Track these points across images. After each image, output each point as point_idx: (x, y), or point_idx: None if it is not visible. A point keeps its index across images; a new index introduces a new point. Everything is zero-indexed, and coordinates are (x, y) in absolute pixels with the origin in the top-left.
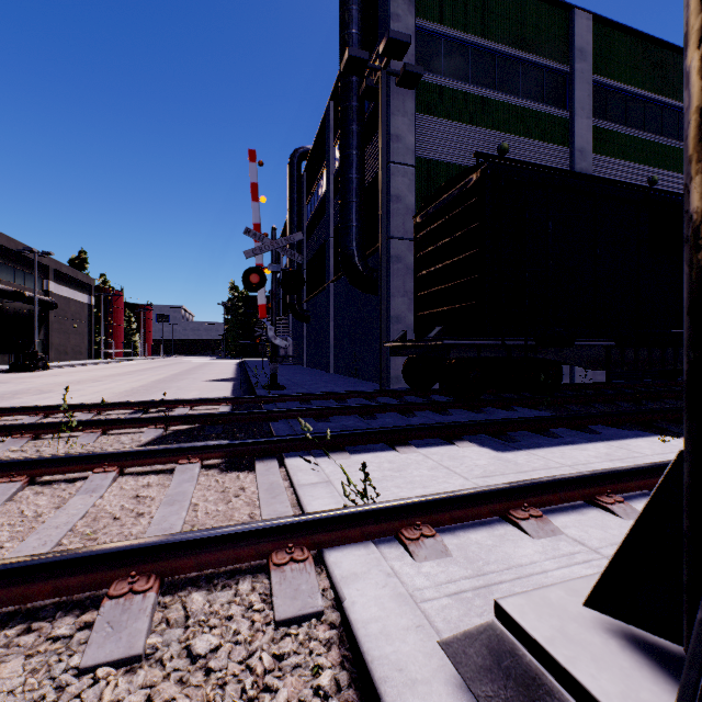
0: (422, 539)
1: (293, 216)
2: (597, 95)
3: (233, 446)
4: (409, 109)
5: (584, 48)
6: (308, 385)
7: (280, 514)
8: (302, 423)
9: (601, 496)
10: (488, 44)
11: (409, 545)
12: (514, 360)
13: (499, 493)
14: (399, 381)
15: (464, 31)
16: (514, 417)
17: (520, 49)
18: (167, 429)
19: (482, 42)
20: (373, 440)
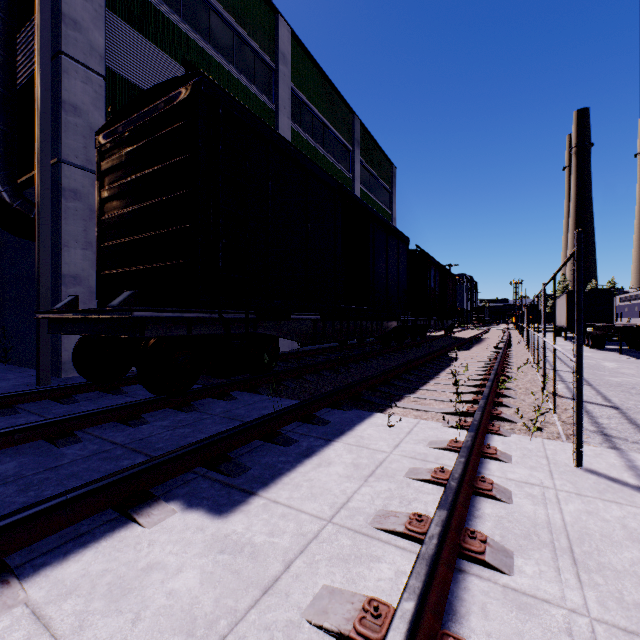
0: None
1: None
2: (294, 103)
3: None
4: None
5: (286, 55)
6: None
7: None
8: None
9: None
10: None
11: None
12: (234, 336)
13: None
14: None
15: None
16: (235, 411)
17: (234, 18)
18: None
19: None
20: None
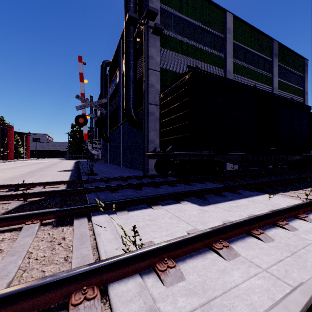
0: (168, 269)
1: (102, 92)
2: (235, 49)
3: (61, 211)
4: (157, 45)
5: (230, 28)
6: (109, 173)
7: (83, 257)
8: (97, 202)
9: (253, 230)
10: (191, 20)
11: (161, 275)
12: (204, 161)
13: (207, 234)
14: (153, 170)
15: (181, 13)
16: (205, 187)
17: (205, 25)
18: (26, 200)
19: (189, 19)
20: (140, 203)
